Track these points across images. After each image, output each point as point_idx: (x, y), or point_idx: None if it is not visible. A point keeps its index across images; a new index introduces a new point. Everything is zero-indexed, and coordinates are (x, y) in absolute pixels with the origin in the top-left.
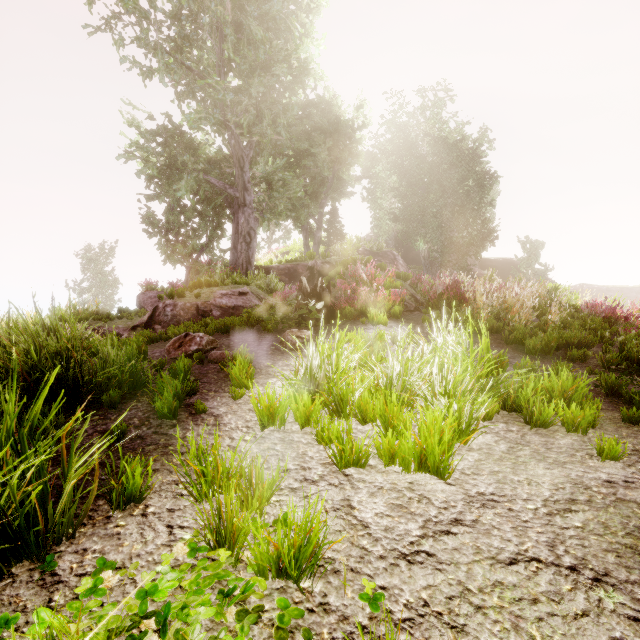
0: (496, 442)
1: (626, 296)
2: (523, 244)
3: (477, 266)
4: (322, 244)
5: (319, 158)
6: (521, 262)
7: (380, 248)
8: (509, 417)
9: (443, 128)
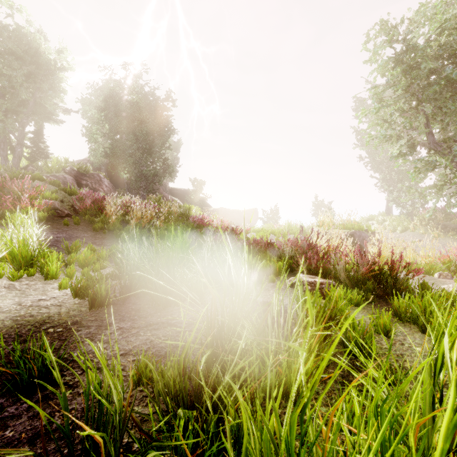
0: (1, 292)
1: (240, 215)
2: (193, 181)
3: (168, 192)
4: (24, 159)
5: (15, 81)
6: (192, 192)
7: (87, 170)
8: (41, 277)
9: (141, 94)
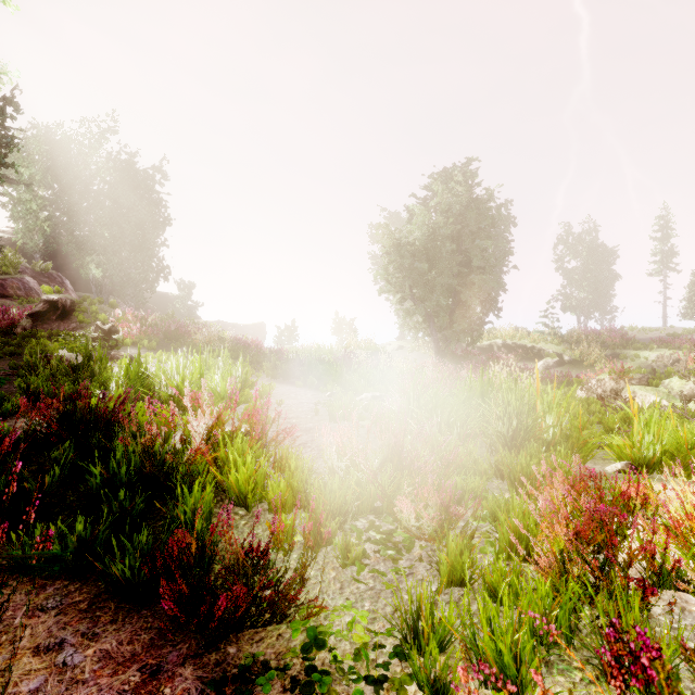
0: None
1: (244, 331)
2: (179, 284)
3: None
4: None
5: None
6: (178, 299)
7: (45, 268)
8: None
9: (114, 163)
